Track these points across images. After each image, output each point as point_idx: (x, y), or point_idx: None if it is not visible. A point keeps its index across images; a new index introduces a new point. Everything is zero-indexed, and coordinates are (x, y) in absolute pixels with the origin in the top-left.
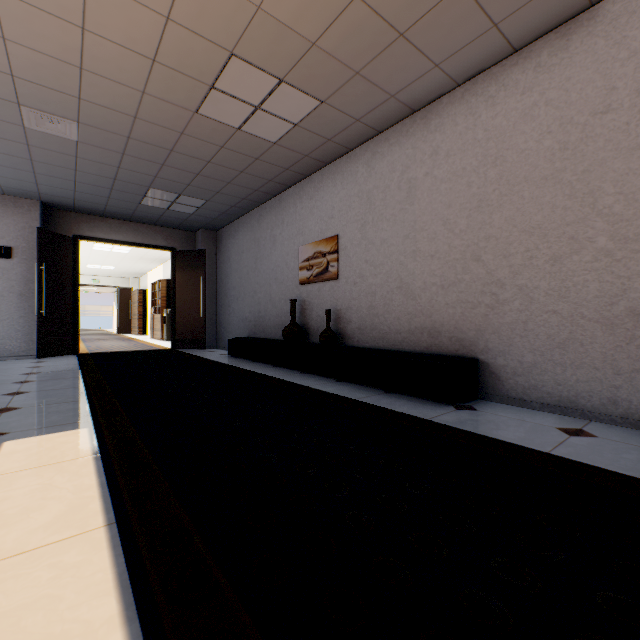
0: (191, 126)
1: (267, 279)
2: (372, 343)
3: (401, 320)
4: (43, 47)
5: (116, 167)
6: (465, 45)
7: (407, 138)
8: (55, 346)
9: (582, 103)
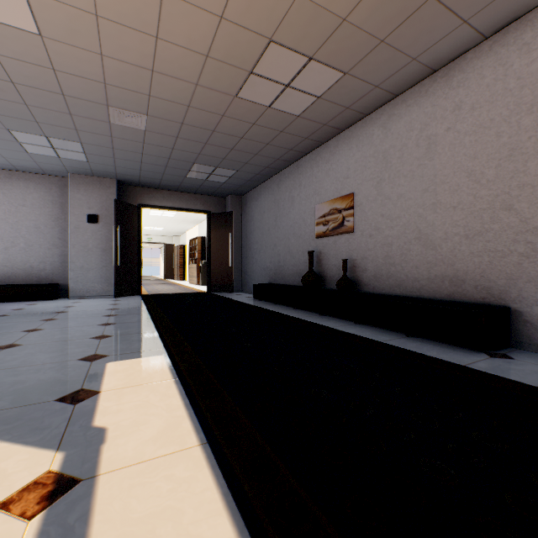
0: (230, 109)
1: (286, 234)
2: (388, 290)
3: (419, 269)
4: (127, 58)
5: (171, 148)
6: None
7: (426, 97)
8: (126, 288)
9: None
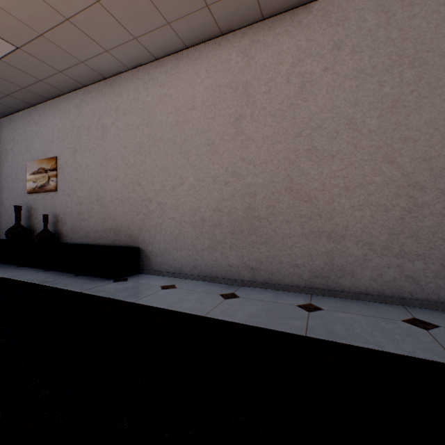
0: None
1: None
2: (80, 240)
3: (98, 223)
4: None
5: None
6: (121, 44)
7: (102, 95)
8: None
9: (184, 101)
